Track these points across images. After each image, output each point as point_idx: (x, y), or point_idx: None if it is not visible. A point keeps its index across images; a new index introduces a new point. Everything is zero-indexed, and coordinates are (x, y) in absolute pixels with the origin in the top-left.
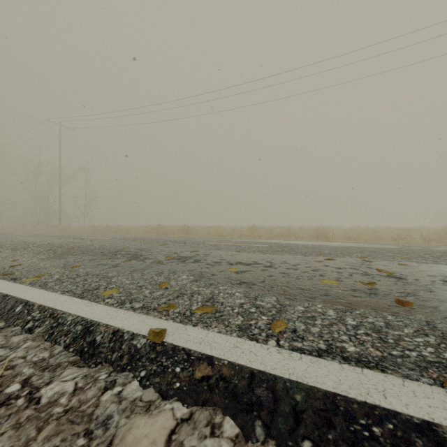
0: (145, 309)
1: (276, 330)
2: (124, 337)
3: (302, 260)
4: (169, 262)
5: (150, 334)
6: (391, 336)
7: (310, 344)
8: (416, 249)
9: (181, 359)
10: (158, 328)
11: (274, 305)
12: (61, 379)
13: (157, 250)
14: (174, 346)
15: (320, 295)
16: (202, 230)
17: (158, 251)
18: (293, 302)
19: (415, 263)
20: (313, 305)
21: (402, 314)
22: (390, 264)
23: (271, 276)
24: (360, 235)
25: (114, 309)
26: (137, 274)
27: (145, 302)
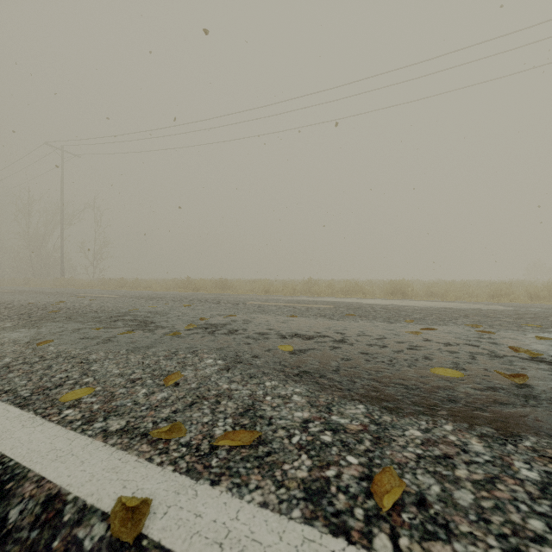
0: (127, 434)
1: (384, 503)
2: (63, 516)
3: (388, 329)
4: (190, 334)
5: (115, 513)
6: None
7: (470, 551)
8: (539, 312)
9: None
10: (135, 496)
11: (365, 425)
12: None
13: (177, 314)
14: (163, 551)
15: (440, 401)
16: (244, 284)
17: (178, 315)
18: (398, 418)
19: None
20: (437, 425)
21: None
22: (522, 337)
23: (347, 359)
24: (447, 290)
25: (69, 434)
26: (136, 356)
27: (132, 416)
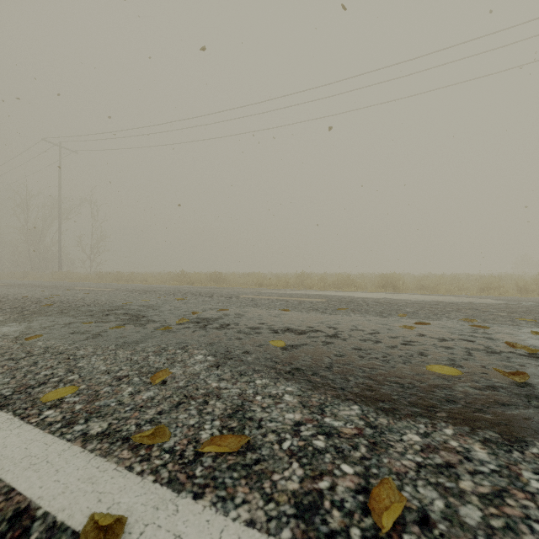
0: (108, 438)
1: (384, 522)
2: (30, 535)
3: (381, 324)
4: (181, 329)
5: (86, 534)
6: None
7: None
8: (531, 306)
9: None
10: (109, 513)
11: (361, 429)
12: None
13: (170, 307)
14: None
15: (438, 402)
16: (238, 277)
17: (170, 308)
18: (395, 421)
19: None
20: (437, 429)
21: None
22: (517, 332)
23: (340, 355)
24: (438, 284)
25: (47, 437)
26: (125, 352)
27: (115, 417)
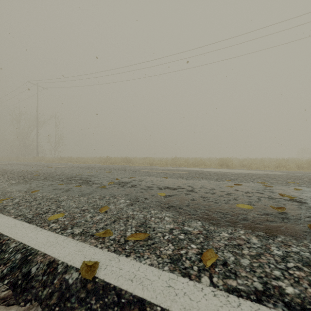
0: (84, 235)
1: (207, 264)
2: (58, 270)
3: (216, 185)
4: (111, 187)
5: (82, 268)
6: None
7: (245, 283)
8: (300, 175)
9: (111, 301)
10: (91, 261)
11: (201, 231)
12: None
13: (103, 176)
14: (106, 283)
15: (239, 220)
16: (139, 160)
17: (104, 177)
18: (217, 228)
19: (307, 188)
20: (236, 231)
21: None
22: (287, 188)
23: (194, 200)
24: (252, 163)
25: (55, 235)
26: (84, 198)
27: (85, 227)
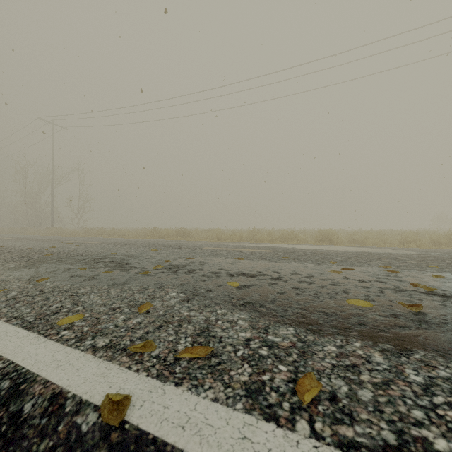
0: (111, 349)
1: (305, 398)
2: (65, 408)
3: (315, 269)
4: (157, 273)
5: (104, 405)
6: None
7: (367, 431)
8: (438, 255)
9: None
10: (119, 393)
11: (294, 343)
12: None
13: (147, 257)
14: (141, 432)
15: (353, 325)
16: (201, 233)
17: (147, 258)
18: (319, 337)
19: (451, 274)
20: (349, 343)
21: None
22: (422, 275)
23: (282, 293)
24: (366, 238)
25: (66, 349)
26: (115, 290)
27: (114, 336)
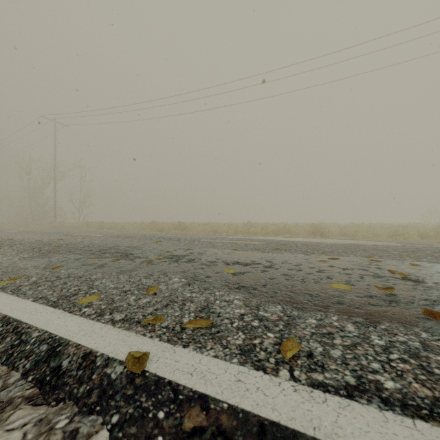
0: (127, 321)
1: (287, 355)
2: (96, 363)
3: (304, 259)
4: (160, 262)
5: (128, 360)
6: (435, 364)
7: (334, 376)
8: (421, 247)
9: (166, 398)
10: (139, 351)
11: (281, 317)
12: (5, 427)
13: (149, 248)
14: (158, 377)
15: (332, 304)
16: (197, 226)
17: (150, 249)
18: (303, 313)
19: (428, 263)
20: (327, 317)
21: (438, 330)
22: (401, 264)
23: (272, 278)
24: (356, 231)
25: (90, 321)
26: (124, 276)
27: (128, 312)
